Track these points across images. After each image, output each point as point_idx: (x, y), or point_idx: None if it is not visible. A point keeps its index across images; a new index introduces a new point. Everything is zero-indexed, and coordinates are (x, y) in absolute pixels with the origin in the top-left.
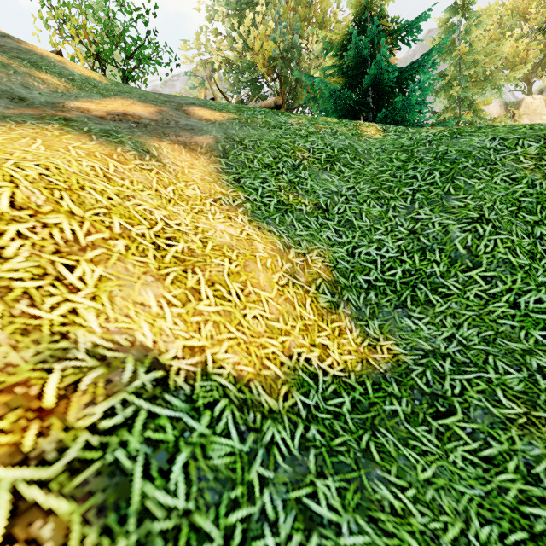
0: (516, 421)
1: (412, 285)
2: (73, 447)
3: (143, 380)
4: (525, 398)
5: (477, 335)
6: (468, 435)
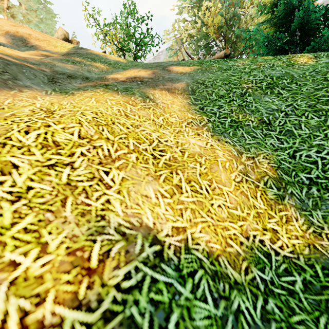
0: None
1: None
2: (106, 300)
3: (148, 252)
4: None
5: None
6: None
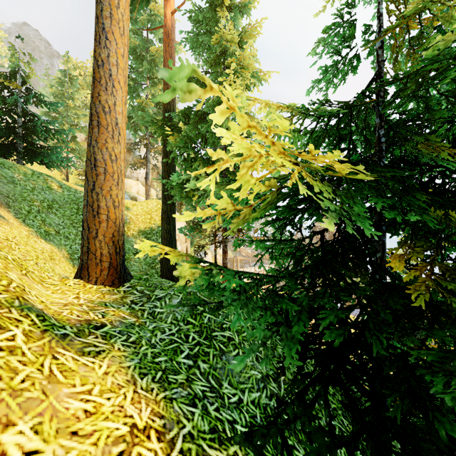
0: None
1: None
2: None
3: None
4: None
5: None
6: None
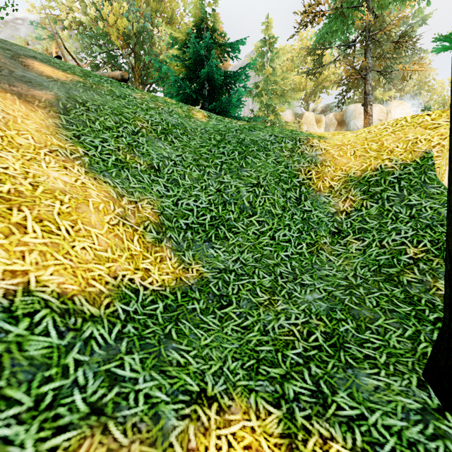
0: (263, 304)
1: (216, 226)
2: None
3: None
4: (270, 291)
5: (252, 257)
6: (237, 316)
